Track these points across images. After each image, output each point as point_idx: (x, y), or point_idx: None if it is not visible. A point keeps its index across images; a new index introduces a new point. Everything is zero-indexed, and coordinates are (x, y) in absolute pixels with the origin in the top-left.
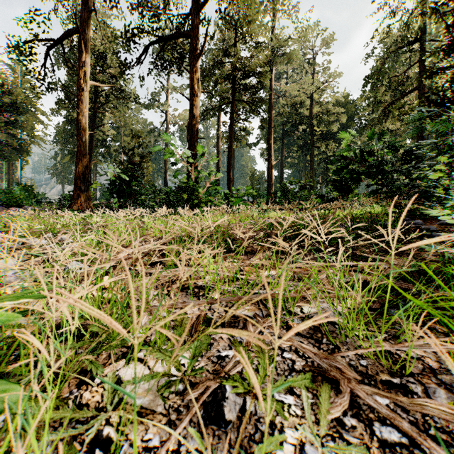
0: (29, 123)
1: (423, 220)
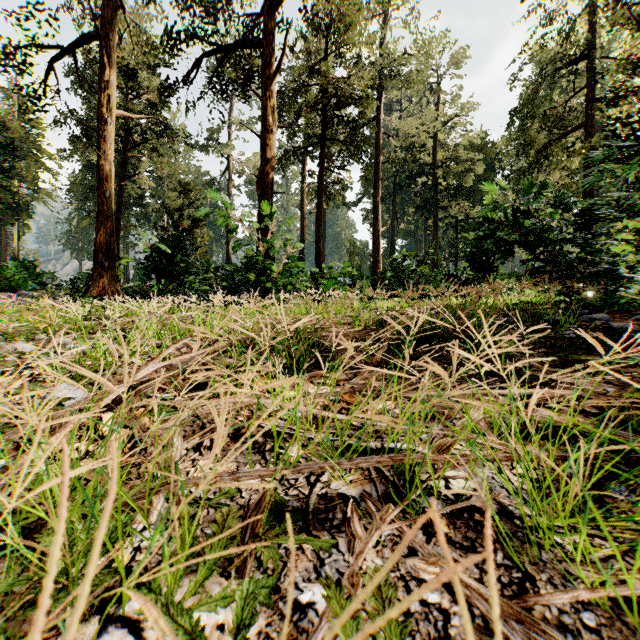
0: (30, 170)
1: (608, 314)
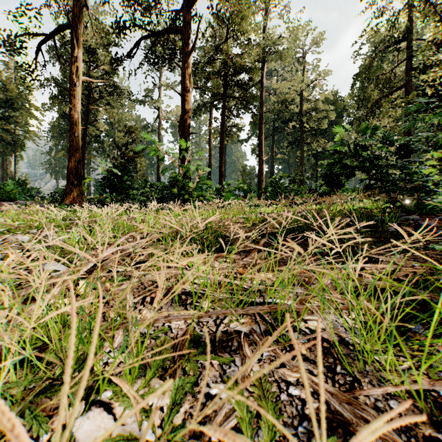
0: (23, 118)
1: (419, 216)
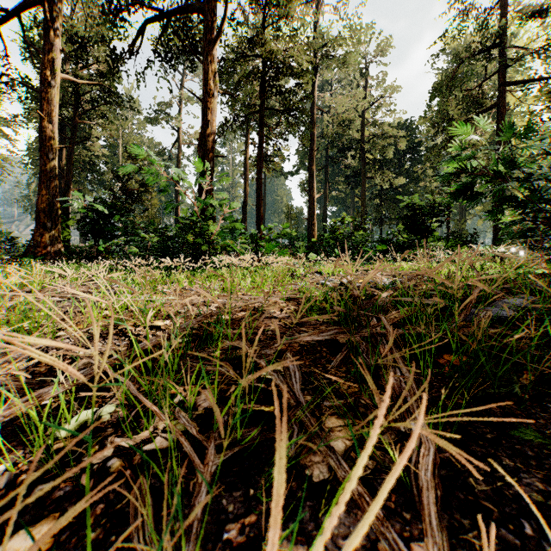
0: None
1: None
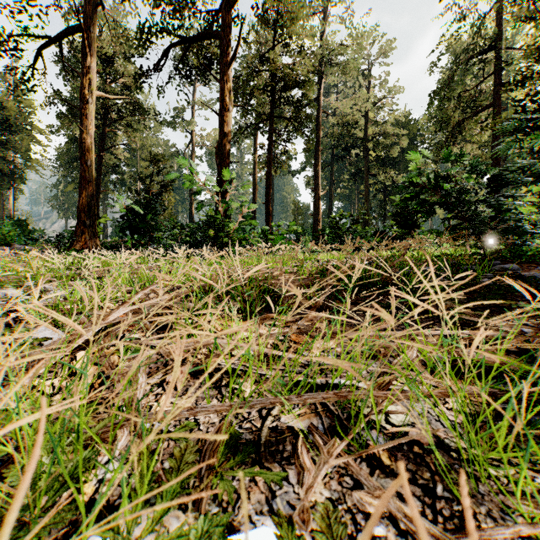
0: (24, 143)
1: (517, 264)
